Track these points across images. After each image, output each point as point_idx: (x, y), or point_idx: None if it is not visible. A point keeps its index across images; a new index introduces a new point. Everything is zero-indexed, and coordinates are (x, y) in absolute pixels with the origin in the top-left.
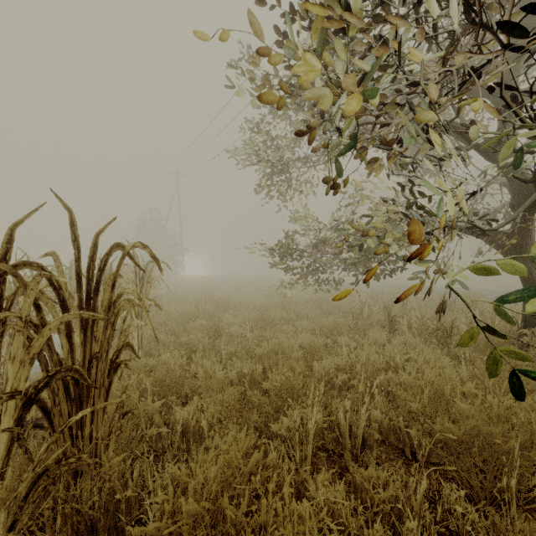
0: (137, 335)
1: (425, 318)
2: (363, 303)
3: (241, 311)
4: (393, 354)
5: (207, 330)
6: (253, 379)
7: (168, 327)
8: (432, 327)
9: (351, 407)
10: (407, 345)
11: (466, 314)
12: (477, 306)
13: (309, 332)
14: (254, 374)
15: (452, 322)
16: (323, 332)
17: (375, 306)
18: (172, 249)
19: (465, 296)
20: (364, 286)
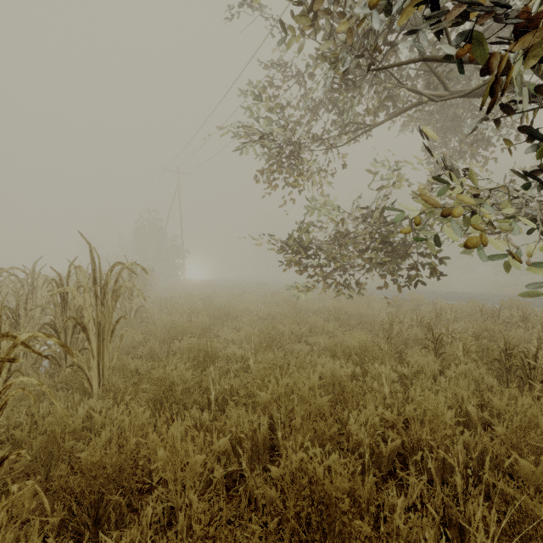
0: (97, 363)
1: (479, 337)
2: (389, 314)
3: (243, 321)
4: (459, 398)
5: (195, 354)
6: (255, 443)
7: (147, 347)
8: (498, 352)
9: (435, 530)
10: (470, 379)
11: (539, 333)
12: (530, 318)
13: (332, 358)
14: (256, 436)
15: (537, 347)
16: (346, 353)
17: (400, 316)
18: (172, 251)
19: (505, 305)
20: (378, 291)
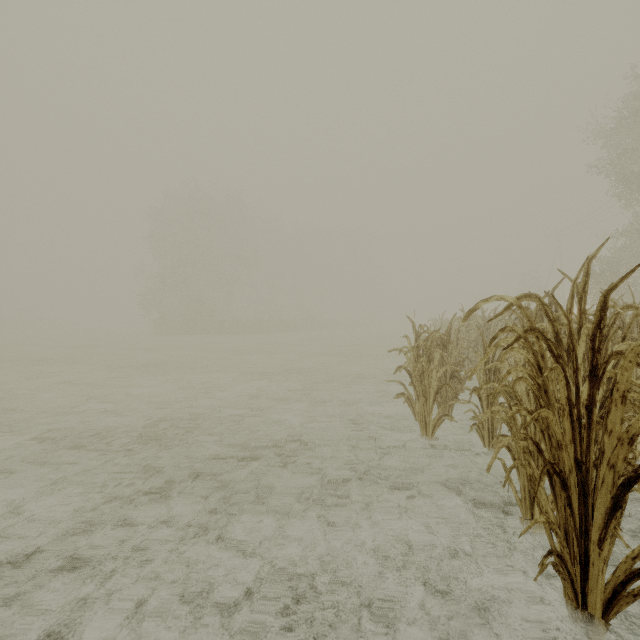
0: None
1: None
2: None
3: None
4: None
5: None
6: None
7: None
8: None
9: None
10: None
11: None
12: None
13: None
14: None
15: None
16: None
17: None
18: None
19: None
20: None
